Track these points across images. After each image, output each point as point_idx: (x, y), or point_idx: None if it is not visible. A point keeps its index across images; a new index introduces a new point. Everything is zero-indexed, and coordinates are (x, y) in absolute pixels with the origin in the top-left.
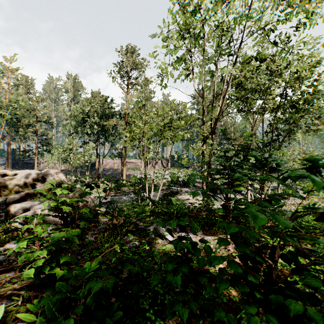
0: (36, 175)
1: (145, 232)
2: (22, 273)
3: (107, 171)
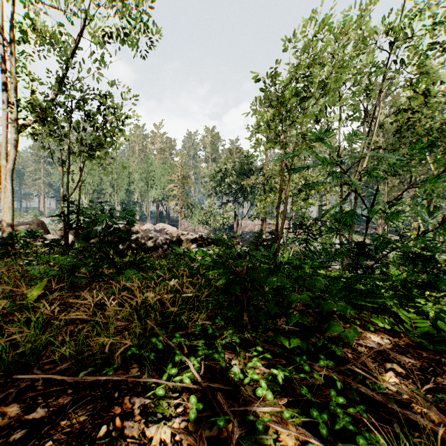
0: (198, 234)
1: None
2: None
3: (246, 234)
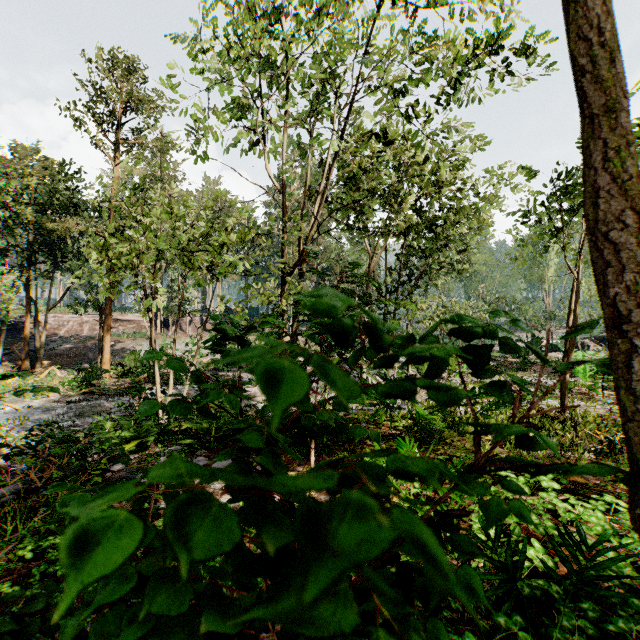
0: None
1: None
2: None
3: (60, 342)
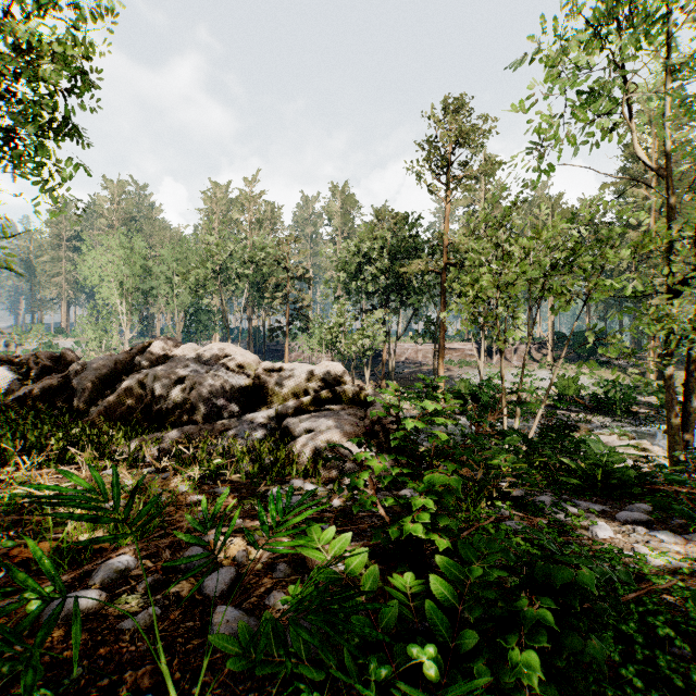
0: (308, 372)
1: (532, 505)
2: (342, 528)
3: (402, 367)
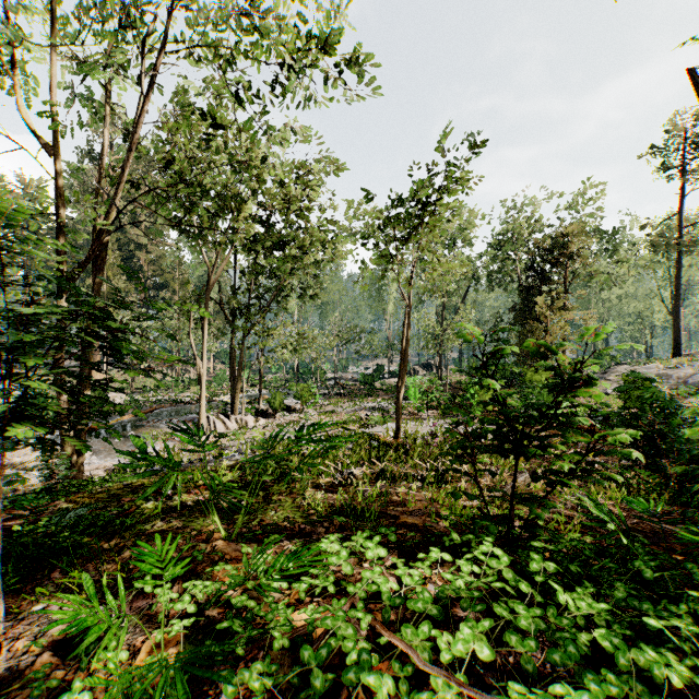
0: None
1: None
2: None
3: None
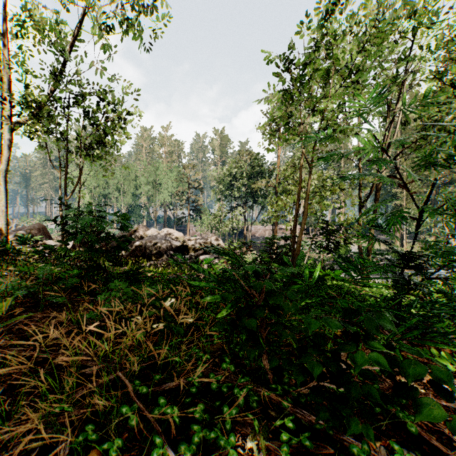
0: (206, 240)
1: None
2: None
3: (256, 240)
